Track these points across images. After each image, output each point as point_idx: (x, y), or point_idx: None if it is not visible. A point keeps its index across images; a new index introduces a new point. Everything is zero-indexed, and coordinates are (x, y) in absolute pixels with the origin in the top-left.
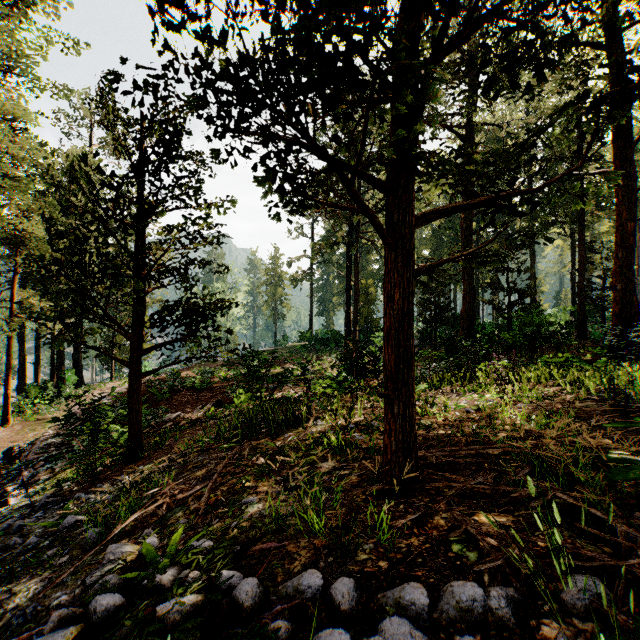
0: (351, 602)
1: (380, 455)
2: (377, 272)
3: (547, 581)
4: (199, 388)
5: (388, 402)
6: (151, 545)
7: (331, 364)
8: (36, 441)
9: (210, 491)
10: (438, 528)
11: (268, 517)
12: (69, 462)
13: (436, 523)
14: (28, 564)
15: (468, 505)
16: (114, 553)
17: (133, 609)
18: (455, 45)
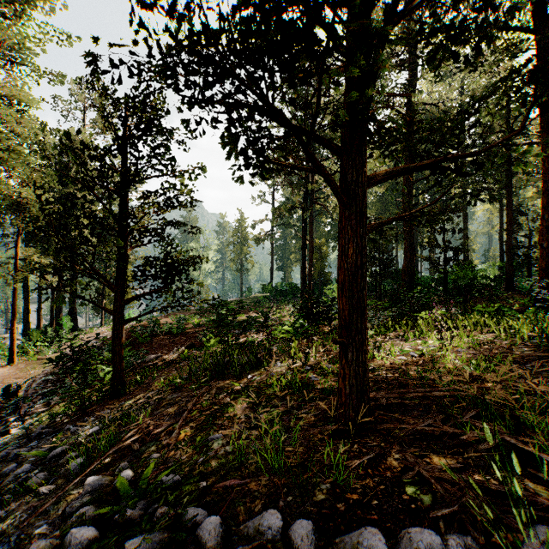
0: (310, 546)
1: (334, 395)
2: (329, 233)
3: (505, 530)
4: (175, 333)
5: (342, 348)
6: (125, 479)
7: (289, 312)
8: (36, 378)
9: (180, 427)
10: (391, 469)
11: (232, 454)
12: (60, 398)
13: (389, 464)
14: (17, 492)
15: (419, 446)
16: (92, 485)
17: (105, 542)
18: (407, 12)
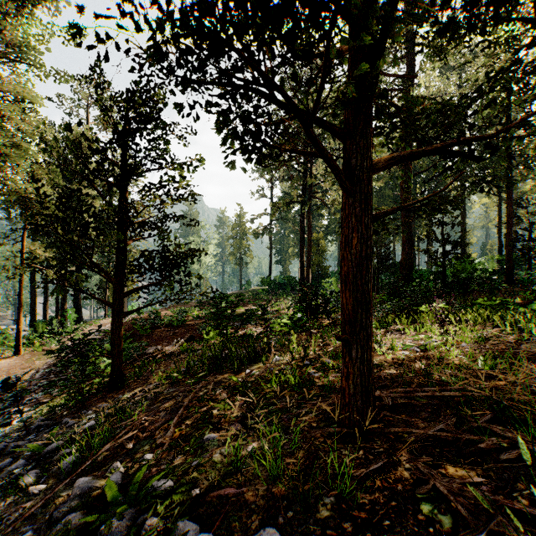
0: None
1: (335, 393)
2: (326, 227)
3: None
4: (175, 325)
5: (346, 345)
6: (114, 483)
7: (287, 305)
8: (39, 369)
9: (175, 425)
10: (403, 481)
11: (228, 457)
12: (59, 390)
13: (400, 475)
14: (6, 492)
15: (431, 454)
16: (81, 488)
17: None
18: None
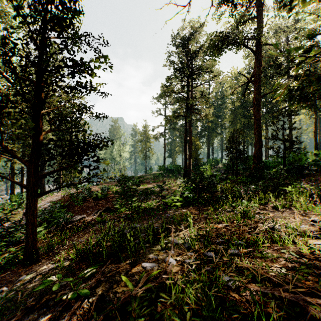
0: None
1: None
2: (200, 134)
3: None
4: (100, 198)
5: None
6: None
7: (176, 184)
8: None
9: None
10: None
11: None
12: None
13: None
14: None
15: None
16: None
17: None
18: None
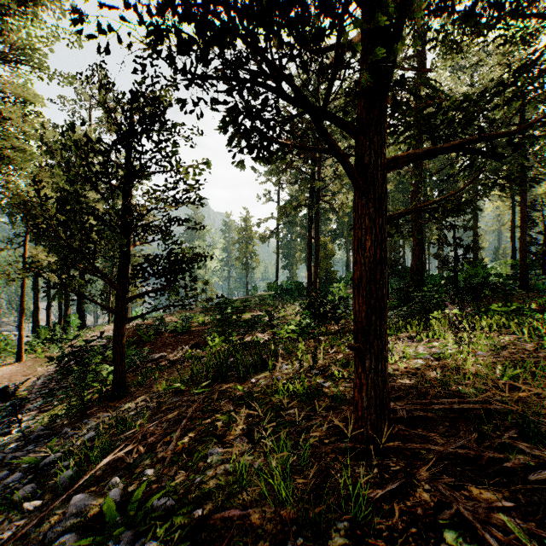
0: None
1: (346, 404)
2: (334, 231)
3: None
4: (180, 331)
5: (358, 355)
6: (112, 501)
7: (295, 311)
8: (40, 376)
9: (178, 438)
10: (422, 504)
11: (232, 474)
12: (59, 399)
13: (419, 497)
14: None
15: (452, 473)
16: (77, 505)
17: None
18: None
